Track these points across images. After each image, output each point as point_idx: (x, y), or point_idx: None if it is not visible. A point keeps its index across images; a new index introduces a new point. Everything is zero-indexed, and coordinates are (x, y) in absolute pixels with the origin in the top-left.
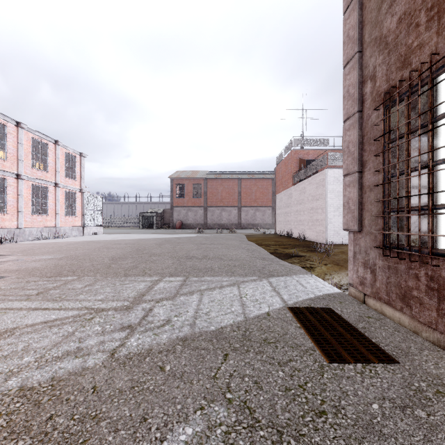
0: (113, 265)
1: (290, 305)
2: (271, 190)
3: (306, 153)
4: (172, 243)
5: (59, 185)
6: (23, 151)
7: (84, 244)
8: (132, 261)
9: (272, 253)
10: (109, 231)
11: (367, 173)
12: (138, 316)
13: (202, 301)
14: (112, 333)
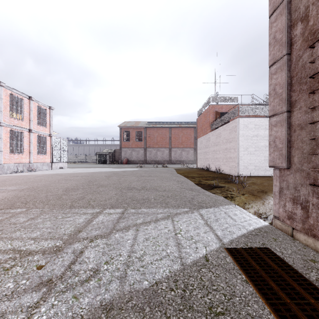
0: (64, 196)
1: (226, 245)
2: (193, 135)
3: (221, 107)
4: (119, 175)
5: (32, 131)
6: (2, 104)
7: (49, 176)
8: (81, 192)
9: (197, 184)
10: (73, 166)
11: (297, 112)
12: (64, 262)
13: (137, 239)
14: (23, 295)
